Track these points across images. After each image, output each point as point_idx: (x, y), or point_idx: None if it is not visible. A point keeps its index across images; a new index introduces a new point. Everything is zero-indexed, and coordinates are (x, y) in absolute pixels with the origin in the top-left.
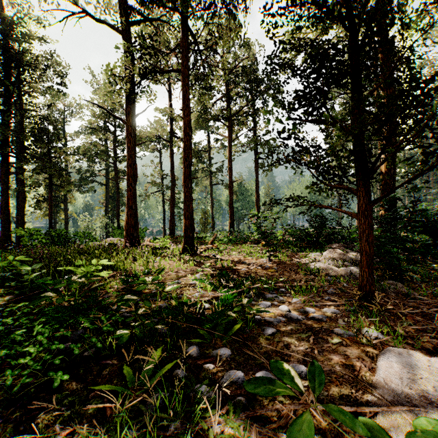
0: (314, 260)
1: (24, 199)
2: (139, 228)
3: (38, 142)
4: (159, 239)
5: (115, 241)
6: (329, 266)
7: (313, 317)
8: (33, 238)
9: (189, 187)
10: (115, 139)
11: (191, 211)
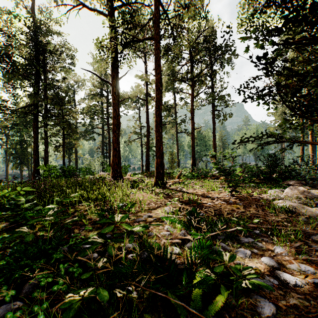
0: (277, 197)
1: (47, 145)
2: (124, 165)
3: (55, 105)
4: (137, 173)
5: (105, 175)
6: (299, 205)
7: (317, 283)
8: (51, 172)
9: (159, 132)
10: (107, 101)
11: (161, 152)
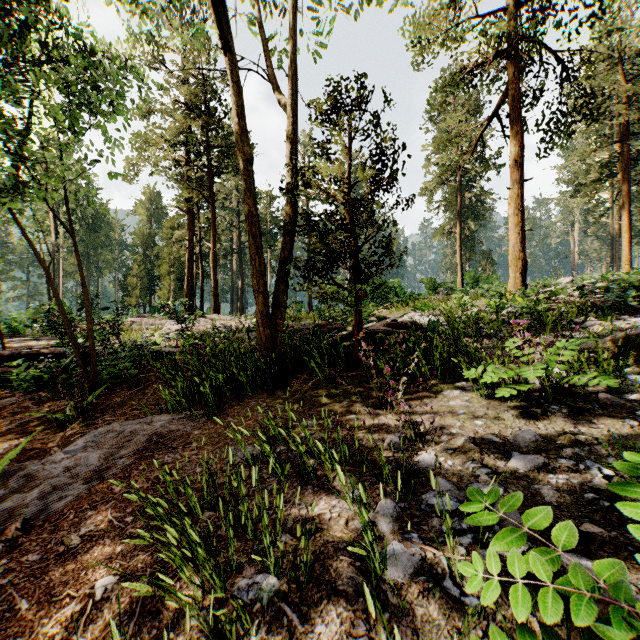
0: None
1: None
2: None
3: None
4: None
5: None
6: None
7: None
8: None
9: None
10: None
11: None
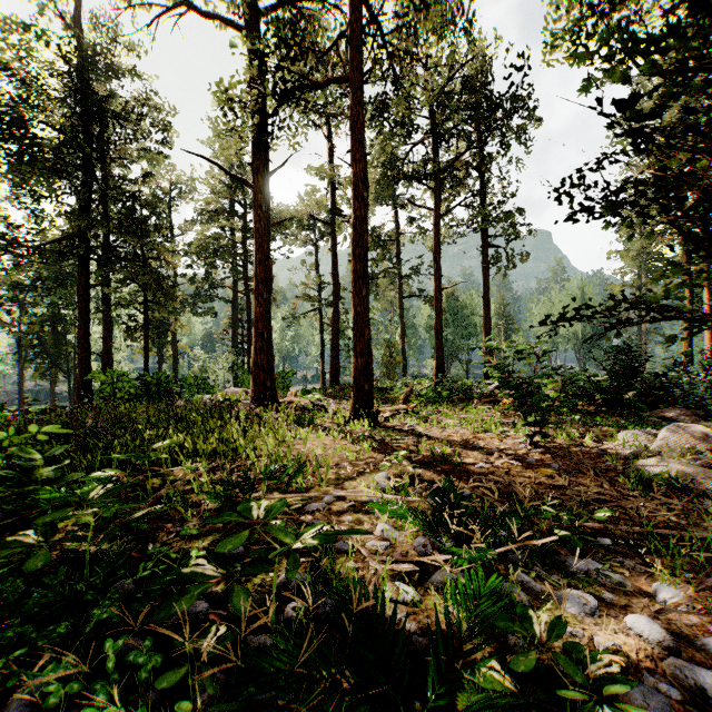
0: (643, 449)
1: (108, 325)
2: (281, 372)
3: (127, 235)
4: (311, 390)
5: (238, 393)
6: (699, 471)
7: None
8: (118, 386)
9: (363, 295)
10: (244, 227)
11: (366, 342)
